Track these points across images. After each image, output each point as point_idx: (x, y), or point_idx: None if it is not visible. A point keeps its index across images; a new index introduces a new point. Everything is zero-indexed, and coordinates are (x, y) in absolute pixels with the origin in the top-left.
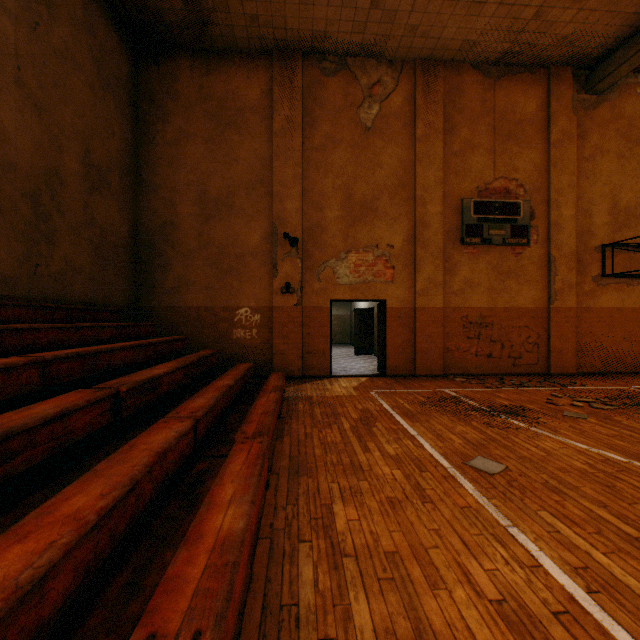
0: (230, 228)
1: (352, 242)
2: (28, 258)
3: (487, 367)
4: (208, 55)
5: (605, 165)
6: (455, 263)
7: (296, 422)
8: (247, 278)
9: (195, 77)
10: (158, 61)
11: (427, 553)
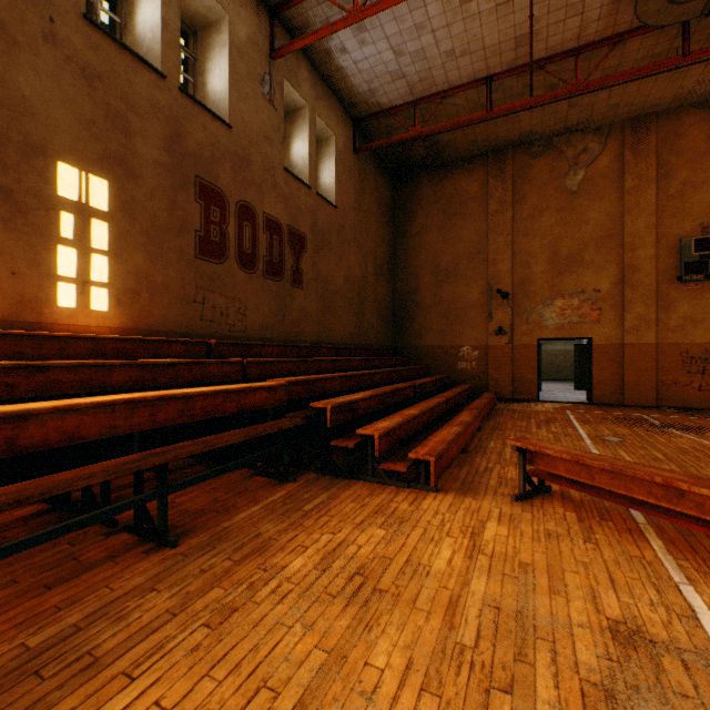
0: (455, 289)
1: (557, 290)
2: (357, 324)
3: None
4: (440, 169)
5: None
6: (671, 301)
7: (499, 417)
8: (468, 324)
9: (431, 186)
10: (407, 182)
11: None
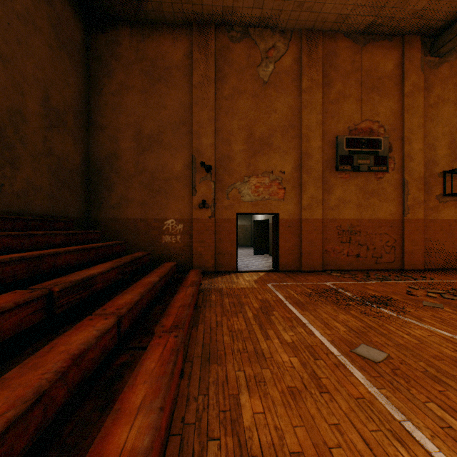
0: (160, 158)
1: (253, 169)
2: None
3: (356, 264)
4: (143, 26)
5: (445, 111)
6: (331, 185)
7: (209, 311)
8: (173, 196)
9: (133, 43)
10: (105, 30)
11: (331, 454)
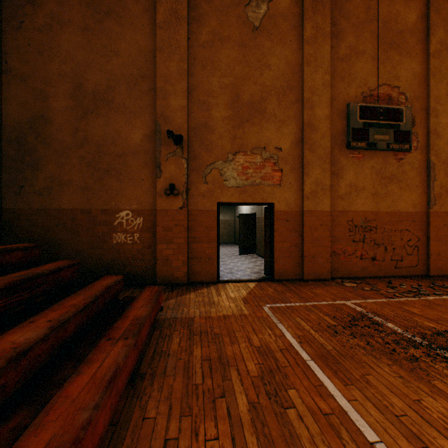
0: (109, 125)
1: (240, 143)
2: None
3: (371, 270)
4: None
5: None
6: (341, 167)
7: (157, 394)
8: (128, 179)
9: None
10: None
11: None
